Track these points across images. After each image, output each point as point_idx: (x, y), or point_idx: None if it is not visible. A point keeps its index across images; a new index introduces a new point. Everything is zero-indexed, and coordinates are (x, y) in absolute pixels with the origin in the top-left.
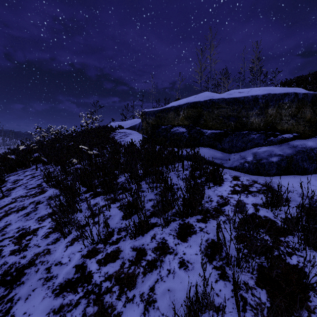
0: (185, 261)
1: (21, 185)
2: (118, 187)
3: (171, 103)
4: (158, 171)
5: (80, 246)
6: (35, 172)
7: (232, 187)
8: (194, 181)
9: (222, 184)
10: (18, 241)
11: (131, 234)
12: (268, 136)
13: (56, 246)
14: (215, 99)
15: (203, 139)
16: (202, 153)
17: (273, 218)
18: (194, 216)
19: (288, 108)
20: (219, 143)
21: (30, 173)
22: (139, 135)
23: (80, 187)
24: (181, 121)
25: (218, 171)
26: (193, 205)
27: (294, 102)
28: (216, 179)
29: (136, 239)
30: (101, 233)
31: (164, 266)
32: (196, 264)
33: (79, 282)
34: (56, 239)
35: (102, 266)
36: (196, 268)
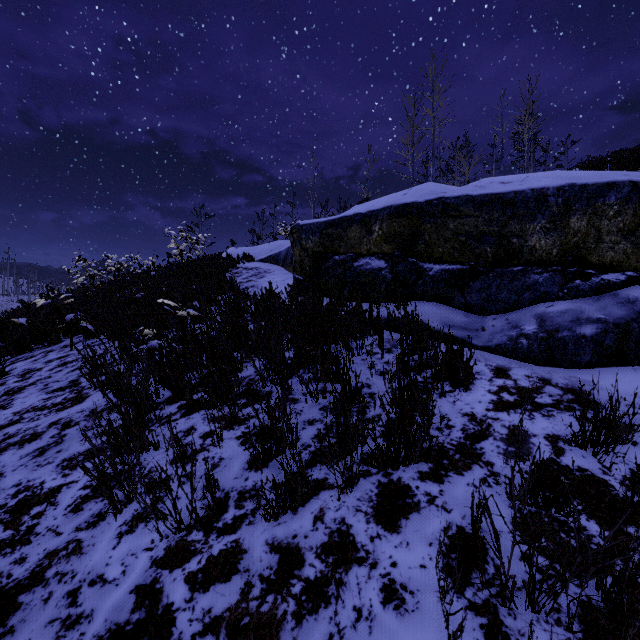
0: (398, 585)
1: (35, 383)
2: (239, 392)
3: (354, 207)
4: (329, 357)
5: (150, 535)
6: (68, 354)
7: (493, 394)
8: (411, 381)
9: (470, 386)
10: (12, 518)
11: (267, 509)
12: (569, 279)
13: (95, 535)
14: (450, 197)
15: (424, 284)
16: (422, 314)
17: (600, 474)
18: (413, 464)
19: (616, 215)
20: (460, 294)
21: (59, 356)
22: (287, 275)
23: (158, 390)
24: (376, 244)
25: (462, 357)
26: (411, 440)
27: (631, 202)
28: (457, 373)
29: (279, 522)
30: (200, 501)
31: (347, 598)
32: (425, 596)
33: (143, 634)
34: (98, 517)
35: (198, 592)
36: (425, 607)
